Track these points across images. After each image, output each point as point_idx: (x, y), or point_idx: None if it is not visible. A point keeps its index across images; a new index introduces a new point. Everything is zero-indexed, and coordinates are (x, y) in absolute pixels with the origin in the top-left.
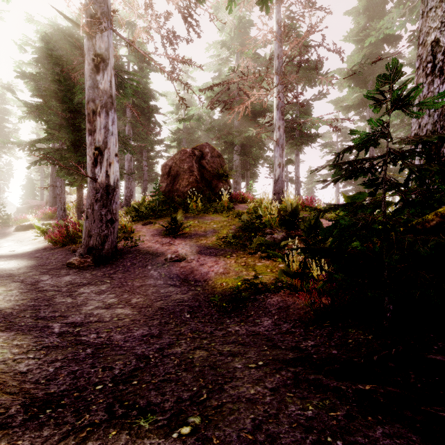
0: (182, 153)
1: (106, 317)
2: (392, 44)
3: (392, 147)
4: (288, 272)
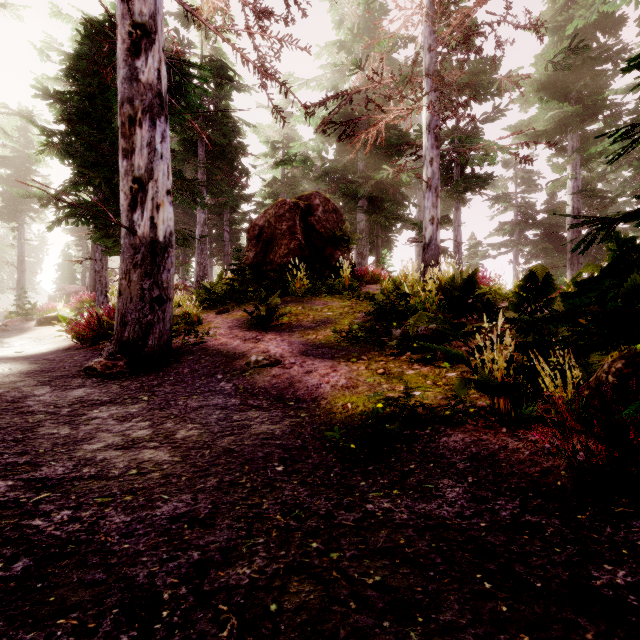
0: (279, 206)
1: (117, 467)
2: (610, 32)
3: (607, 198)
4: (487, 382)
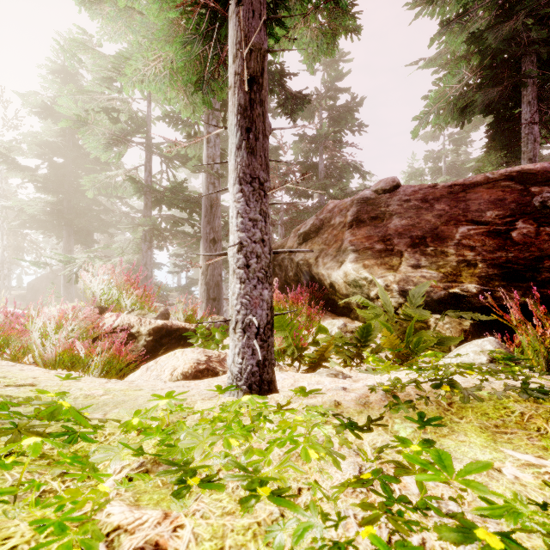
0: (42, 277)
1: None
2: None
3: None
4: None
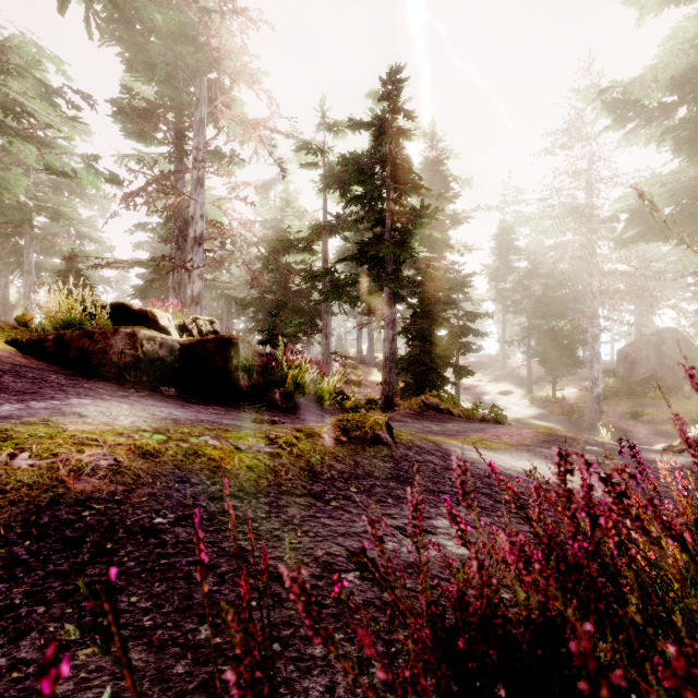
0: (639, 342)
1: None
2: None
3: None
4: None
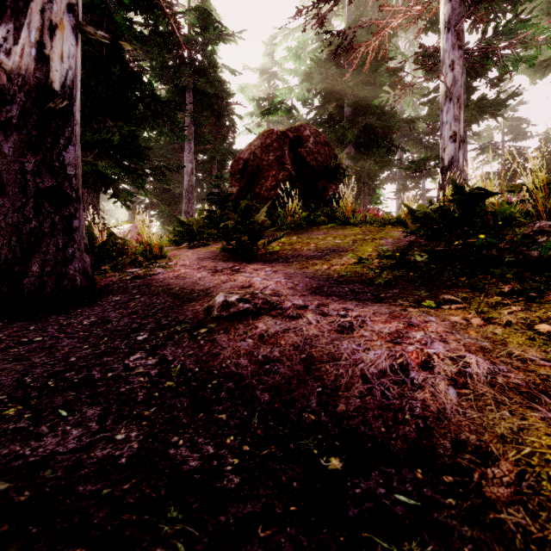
0: (265, 136)
1: None
2: None
3: None
4: None
